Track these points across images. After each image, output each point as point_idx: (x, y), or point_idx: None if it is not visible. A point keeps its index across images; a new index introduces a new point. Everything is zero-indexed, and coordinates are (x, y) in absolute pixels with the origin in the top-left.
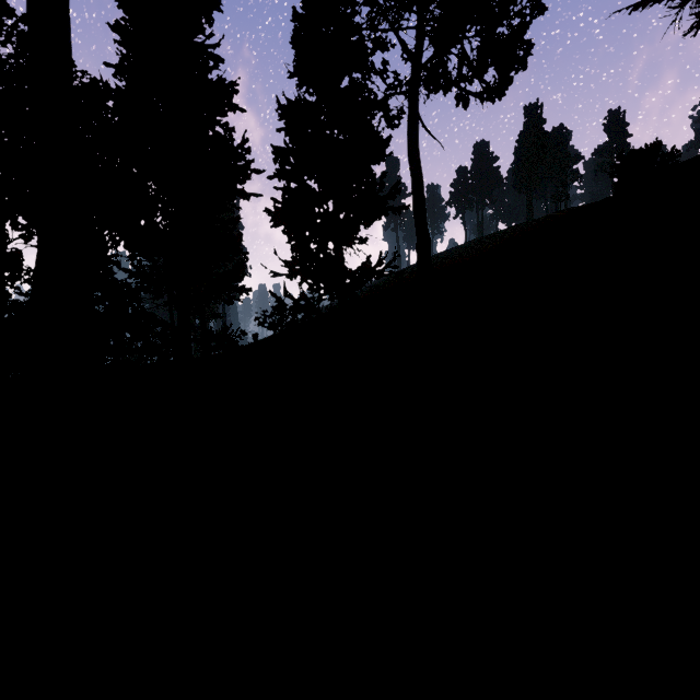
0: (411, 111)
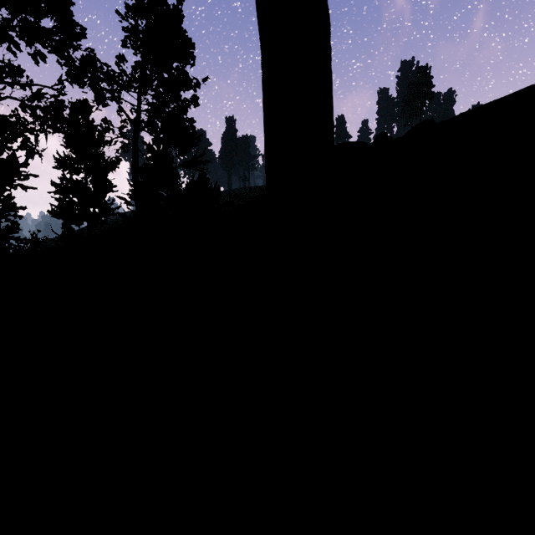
0: (134, 151)
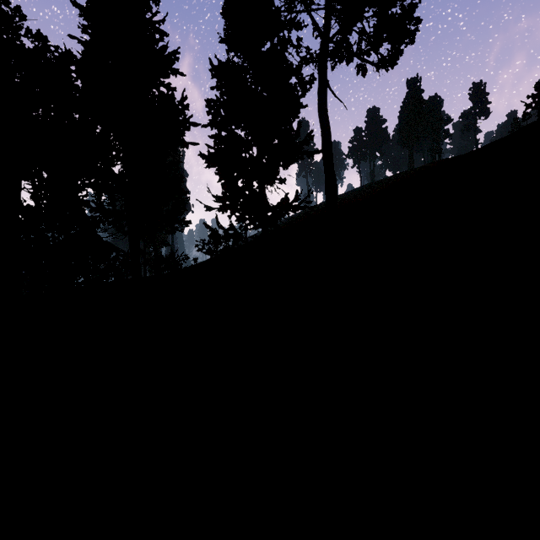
0: (321, 76)
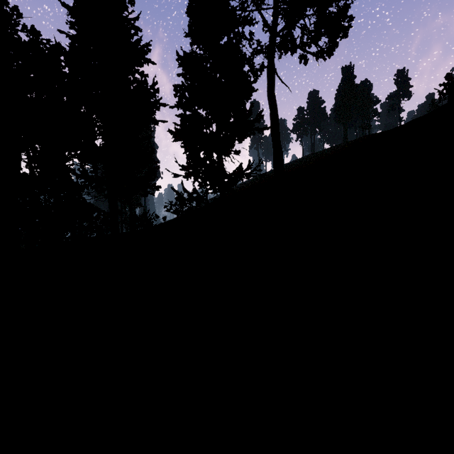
0: (270, 64)
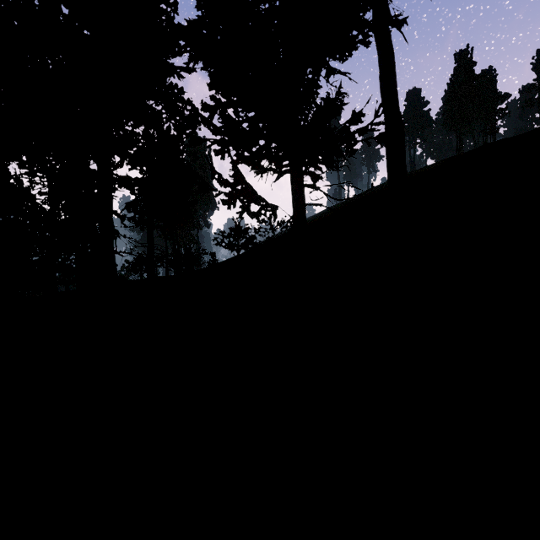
0: None
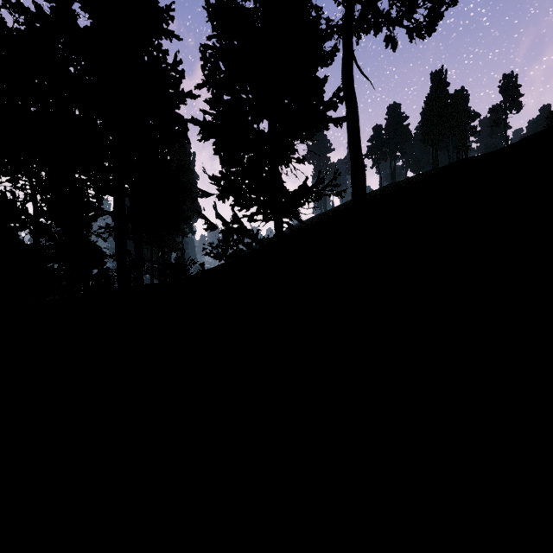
0: (346, 42)
